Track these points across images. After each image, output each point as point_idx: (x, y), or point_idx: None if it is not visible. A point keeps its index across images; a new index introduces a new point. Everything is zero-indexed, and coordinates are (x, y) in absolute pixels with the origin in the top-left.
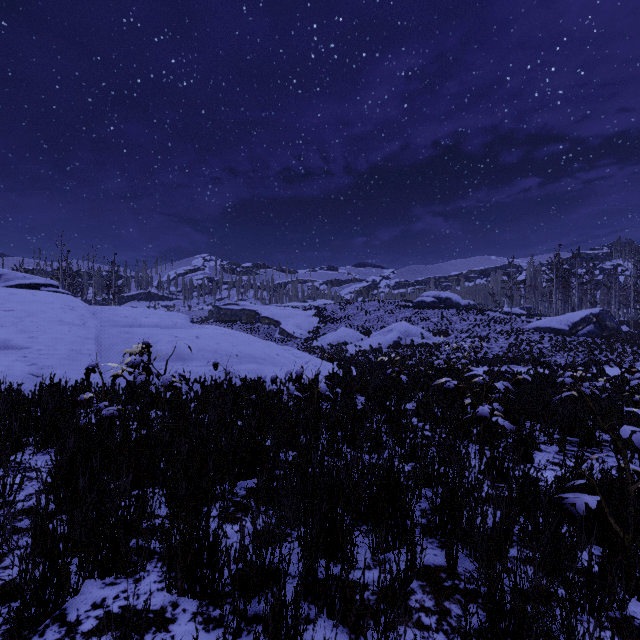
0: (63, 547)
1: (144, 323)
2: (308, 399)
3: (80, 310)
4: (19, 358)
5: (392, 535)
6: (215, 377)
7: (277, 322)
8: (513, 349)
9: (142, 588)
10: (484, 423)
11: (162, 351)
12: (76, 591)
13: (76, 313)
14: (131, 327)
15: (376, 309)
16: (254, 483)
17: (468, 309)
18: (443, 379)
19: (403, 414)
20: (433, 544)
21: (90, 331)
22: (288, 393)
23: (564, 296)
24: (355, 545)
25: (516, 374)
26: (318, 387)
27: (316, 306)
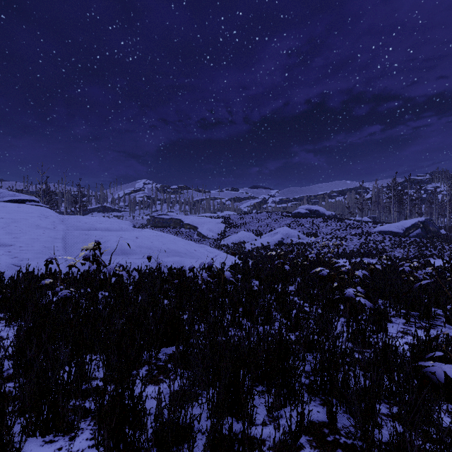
0: (5, 414)
1: (99, 227)
2: (217, 283)
3: (52, 218)
4: (5, 253)
5: (283, 395)
6: (149, 267)
7: (195, 227)
8: (364, 246)
9: (75, 445)
10: (349, 302)
11: (111, 248)
12: (18, 449)
13: (49, 220)
14: (89, 230)
15: (266, 218)
16: (173, 351)
17: (331, 218)
18: (318, 268)
19: (287, 294)
20: (316, 402)
21: (59, 233)
22: (202, 279)
23: (399, 209)
24: (254, 406)
25: (367, 264)
26: (224, 274)
27: (223, 216)
